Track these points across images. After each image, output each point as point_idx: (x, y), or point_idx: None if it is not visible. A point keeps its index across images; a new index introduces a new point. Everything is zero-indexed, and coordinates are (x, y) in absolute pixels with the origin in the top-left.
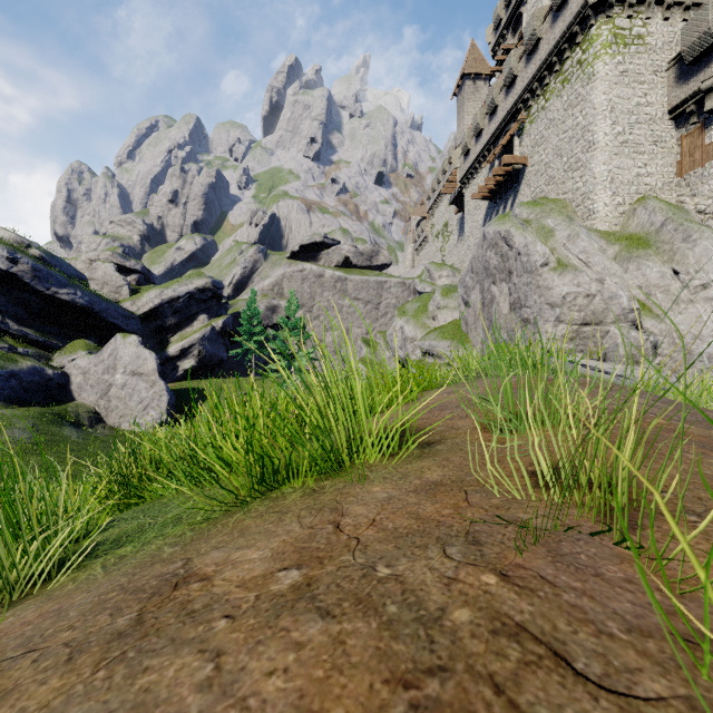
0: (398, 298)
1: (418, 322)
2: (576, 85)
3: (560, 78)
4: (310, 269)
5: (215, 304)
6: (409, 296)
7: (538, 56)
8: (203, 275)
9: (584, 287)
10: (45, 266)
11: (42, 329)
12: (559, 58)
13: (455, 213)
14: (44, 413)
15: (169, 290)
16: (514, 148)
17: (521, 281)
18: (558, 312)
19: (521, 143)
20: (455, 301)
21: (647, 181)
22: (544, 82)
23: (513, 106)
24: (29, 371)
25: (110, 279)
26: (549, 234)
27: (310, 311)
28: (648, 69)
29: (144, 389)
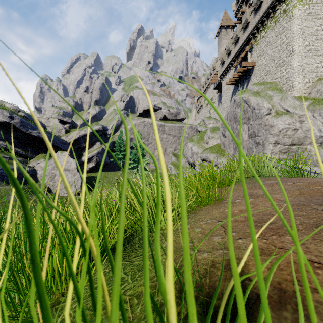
0: (189, 134)
1: (199, 145)
2: (282, 22)
3: (273, 20)
4: (147, 121)
5: (104, 137)
6: (194, 133)
7: (261, 10)
8: (98, 124)
9: (292, 125)
10: (26, 120)
11: (25, 149)
12: (273, 10)
13: (216, 93)
14: (24, 188)
15: (83, 131)
16: (247, 58)
17: (255, 123)
18: (277, 138)
19: (252, 55)
20: (217, 134)
21: (322, 70)
22: (264, 23)
23: (247, 37)
24: (18, 168)
25: (56, 126)
26: (270, 98)
27: (147, 140)
28: (322, 11)
29: (70, 177)
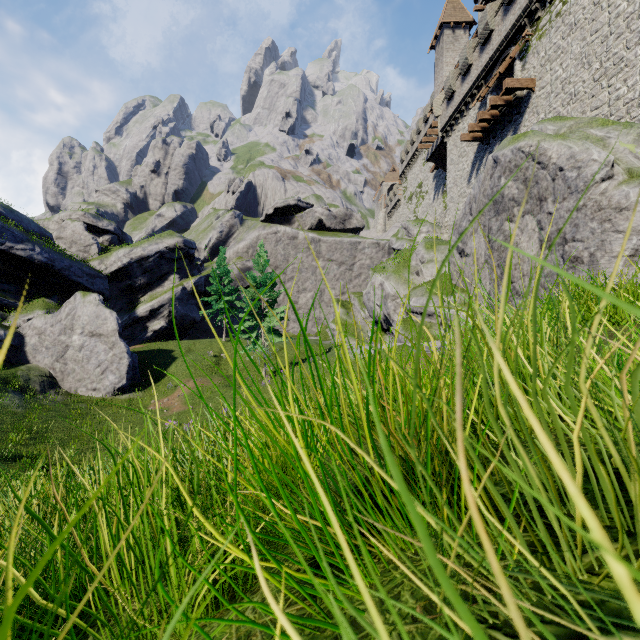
0: (372, 258)
1: (400, 278)
2: None
3: None
4: (284, 231)
5: (187, 264)
6: (383, 257)
7: None
8: (174, 234)
9: None
10: None
11: None
12: None
13: (431, 171)
14: None
15: (139, 249)
16: (514, 74)
17: (564, 206)
18: None
19: (525, 66)
20: (441, 254)
21: None
22: None
23: (514, 24)
24: None
25: (79, 237)
26: (601, 143)
27: (284, 273)
28: None
29: (102, 351)
